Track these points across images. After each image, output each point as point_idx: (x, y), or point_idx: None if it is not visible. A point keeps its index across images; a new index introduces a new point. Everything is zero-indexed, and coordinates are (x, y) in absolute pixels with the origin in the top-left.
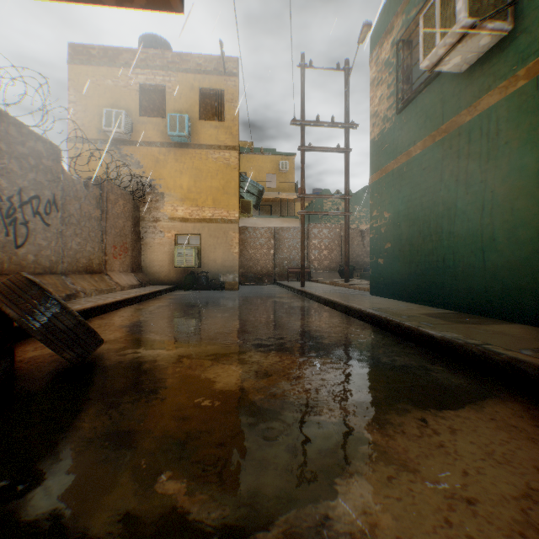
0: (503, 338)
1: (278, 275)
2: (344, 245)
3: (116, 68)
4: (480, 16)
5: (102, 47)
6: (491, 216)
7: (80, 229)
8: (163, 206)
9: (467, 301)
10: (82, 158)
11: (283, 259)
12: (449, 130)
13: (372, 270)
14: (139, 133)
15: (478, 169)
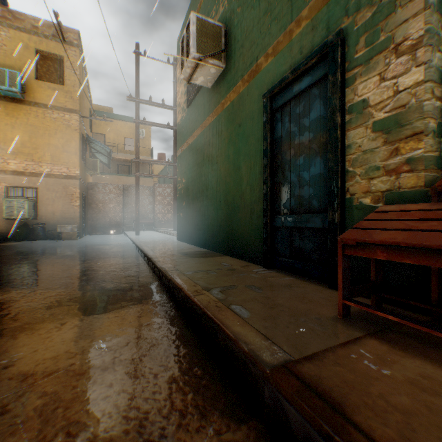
0: (195, 266)
1: (126, 226)
2: None
3: None
4: (205, 53)
5: None
6: (220, 186)
7: None
8: None
9: (212, 242)
10: None
11: (131, 212)
12: (206, 125)
13: (178, 222)
14: None
15: (216, 154)
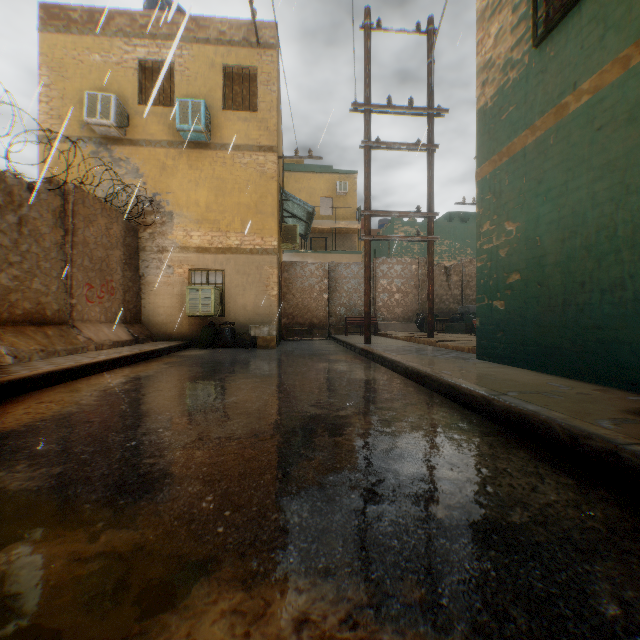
0: None
1: (333, 327)
2: (422, 287)
3: (106, 38)
4: None
5: (86, 9)
6: None
7: (18, 255)
8: (172, 231)
9: None
10: (59, 164)
11: (340, 306)
12: None
13: (481, 320)
14: (138, 129)
15: None
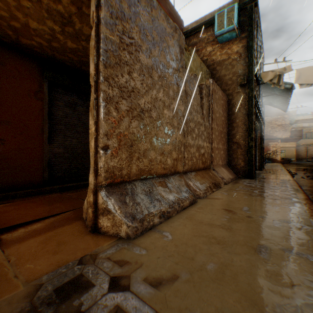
0: None
1: (307, 159)
2: None
3: None
4: None
5: None
6: None
7: None
8: None
9: None
10: None
11: (309, 154)
12: None
13: None
14: None
15: None
